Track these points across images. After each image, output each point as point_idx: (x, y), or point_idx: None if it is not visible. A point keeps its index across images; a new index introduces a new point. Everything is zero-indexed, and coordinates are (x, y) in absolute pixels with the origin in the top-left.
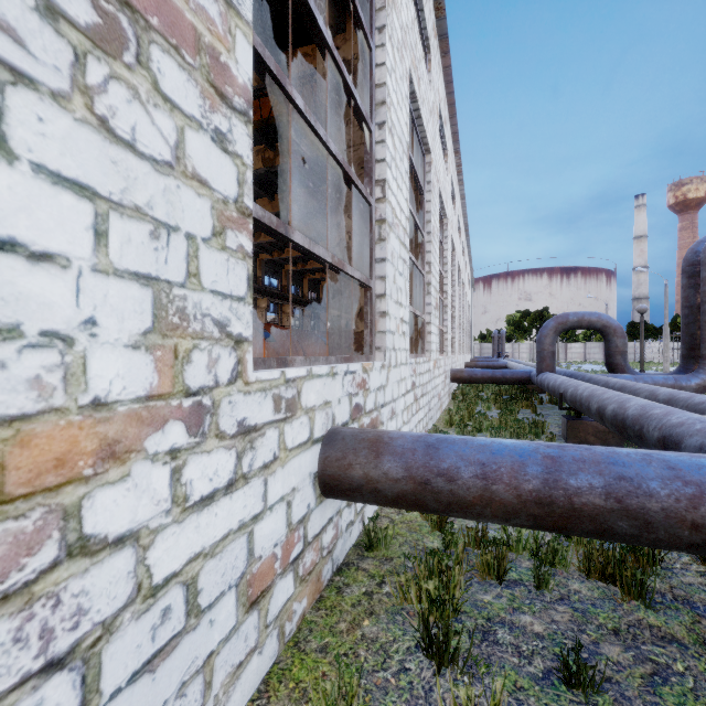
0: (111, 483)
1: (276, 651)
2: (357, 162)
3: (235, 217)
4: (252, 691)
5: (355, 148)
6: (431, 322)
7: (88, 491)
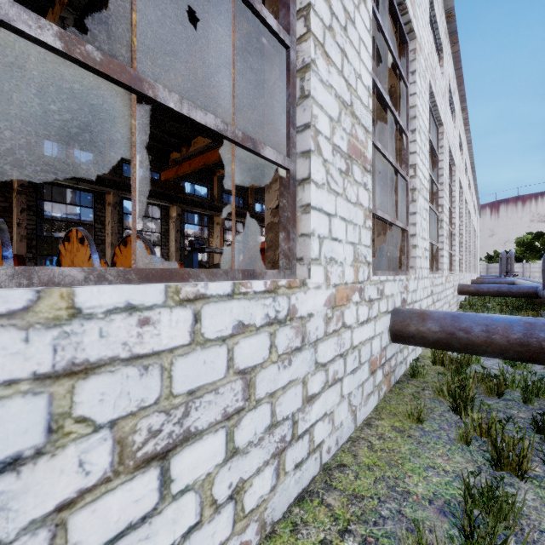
0: (347, 308)
1: (377, 400)
2: (394, 151)
3: (368, 214)
4: (371, 408)
5: (393, 143)
6: (443, 248)
7: (345, 309)
